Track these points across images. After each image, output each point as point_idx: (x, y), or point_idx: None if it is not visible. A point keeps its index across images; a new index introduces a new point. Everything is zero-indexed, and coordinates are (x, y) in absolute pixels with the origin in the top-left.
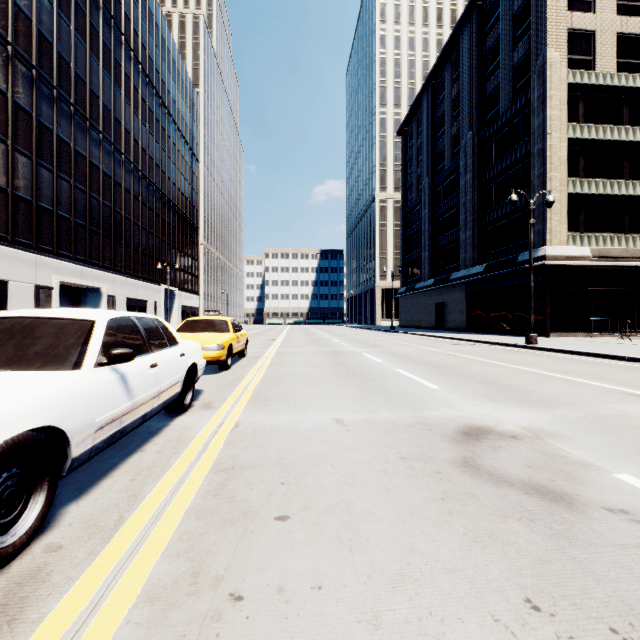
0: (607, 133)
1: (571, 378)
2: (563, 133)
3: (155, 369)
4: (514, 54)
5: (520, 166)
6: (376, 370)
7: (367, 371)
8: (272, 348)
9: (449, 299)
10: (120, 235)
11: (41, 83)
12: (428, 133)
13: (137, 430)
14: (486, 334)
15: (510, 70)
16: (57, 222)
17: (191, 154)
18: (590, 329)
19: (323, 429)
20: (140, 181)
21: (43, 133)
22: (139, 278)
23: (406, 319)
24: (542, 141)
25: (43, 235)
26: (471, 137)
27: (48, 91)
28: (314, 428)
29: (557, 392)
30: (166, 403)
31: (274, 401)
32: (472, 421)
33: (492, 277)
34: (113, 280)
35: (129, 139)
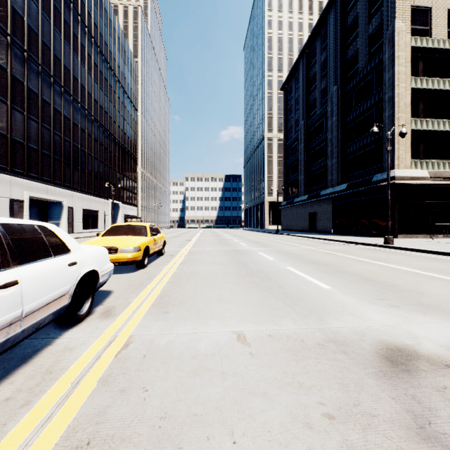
0: (440, 84)
1: (445, 277)
2: (408, 84)
3: (14, 288)
4: (369, 26)
5: (374, 110)
6: (271, 268)
7: (263, 269)
8: (186, 247)
9: (319, 210)
10: (77, 162)
11: (15, 47)
12: (303, 88)
13: (9, 353)
14: (348, 236)
15: (366, 39)
16: (27, 152)
17: (131, 105)
18: (428, 232)
19: (223, 351)
20: (93, 123)
21: (16, 85)
22: (92, 194)
23: (287, 224)
24: (392, 90)
25: (16, 161)
26: (336, 90)
27: (20, 53)
28: (213, 349)
29: (445, 294)
30: (43, 322)
31: (176, 306)
32: (386, 337)
33: (352, 193)
34: (72, 196)
35: (84, 92)
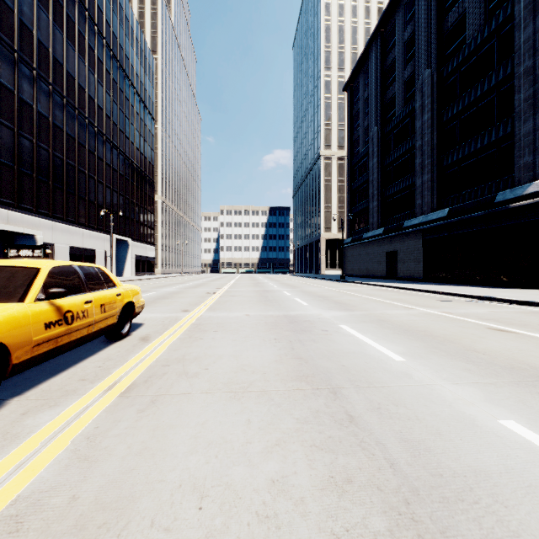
0: None
1: None
2: None
3: None
4: None
5: (494, 95)
6: (456, 439)
7: (435, 454)
8: (197, 310)
9: (402, 248)
10: (61, 181)
11: None
12: (377, 82)
13: None
14: (454, 285)
15: None
16: None
17: (147, 112)
18: None
19: None
20: (87, 129)
21: None
22: (85, 227)
23: (352, 268)
24: (532, 56)
25: None
26: (429, 74)
27: None
28: None
29: None
30: None
31: None
32: None
33: (458, 222)
34: (52, 227)
35: (73, 84)
